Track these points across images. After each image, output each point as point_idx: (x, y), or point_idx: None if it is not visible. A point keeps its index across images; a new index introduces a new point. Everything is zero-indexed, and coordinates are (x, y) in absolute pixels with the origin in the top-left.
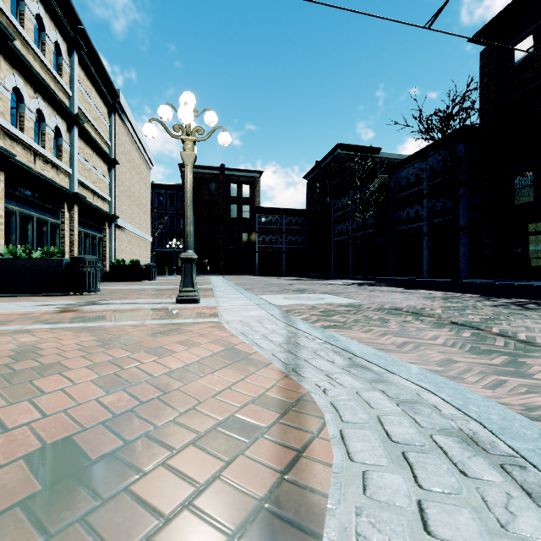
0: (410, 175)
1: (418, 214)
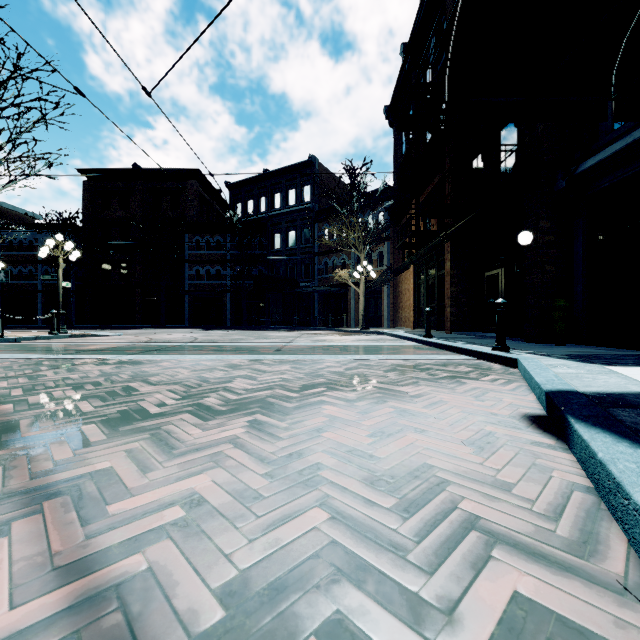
0: (23, 239)
1: (32, 273)
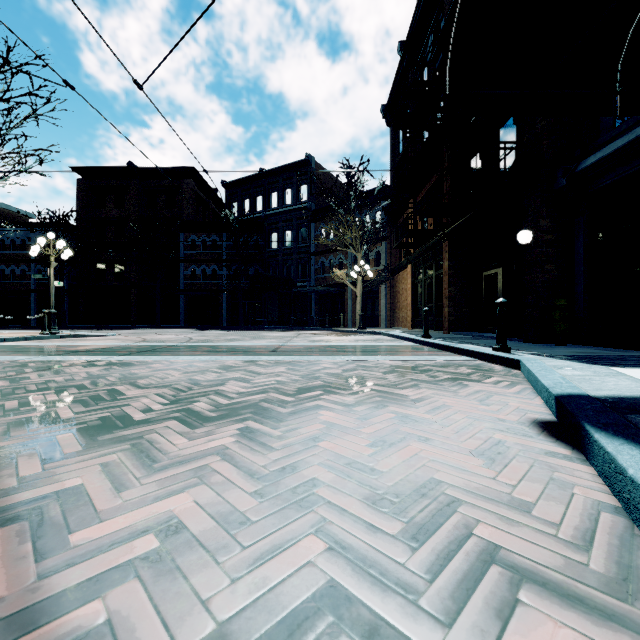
0: (16, 238)
1: (24, 273)
